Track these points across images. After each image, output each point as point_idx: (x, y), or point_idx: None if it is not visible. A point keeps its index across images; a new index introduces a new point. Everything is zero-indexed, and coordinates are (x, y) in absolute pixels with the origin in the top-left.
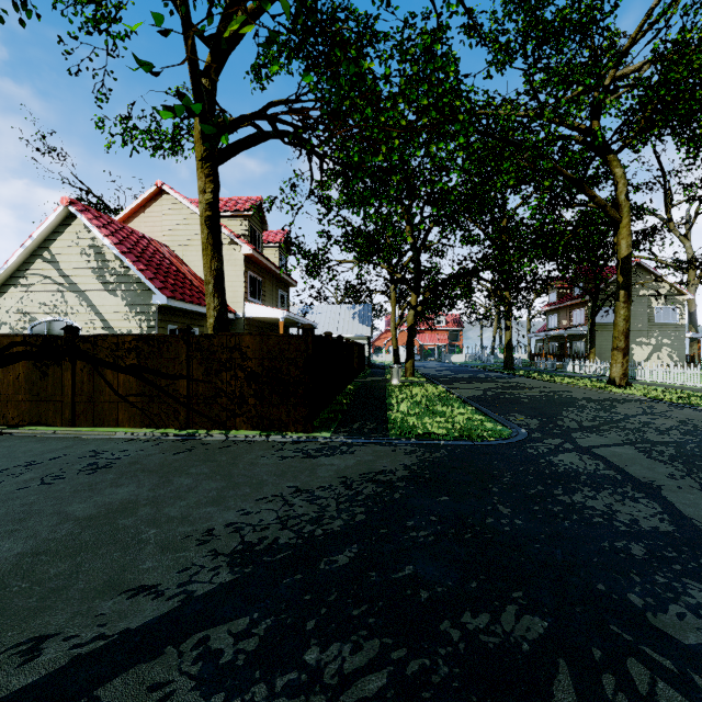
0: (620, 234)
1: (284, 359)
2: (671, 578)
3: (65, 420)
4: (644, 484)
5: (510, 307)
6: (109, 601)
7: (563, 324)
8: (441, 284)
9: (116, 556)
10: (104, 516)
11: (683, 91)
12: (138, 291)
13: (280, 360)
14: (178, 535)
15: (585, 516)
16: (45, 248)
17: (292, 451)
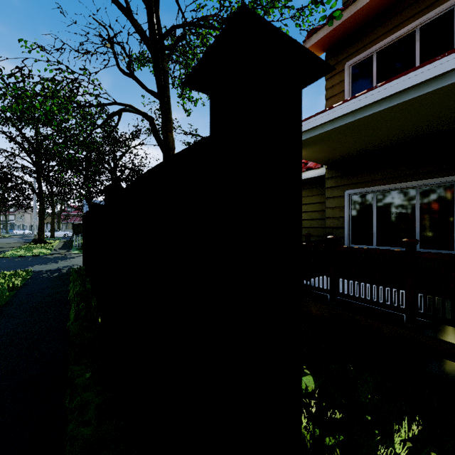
0: None
1: None
2: None
3: None
4: None
5: None
6: None
7: None
8: None
9: None
10: None
11: None
12: None
13: None
14: None
15: None
16: None
17: None
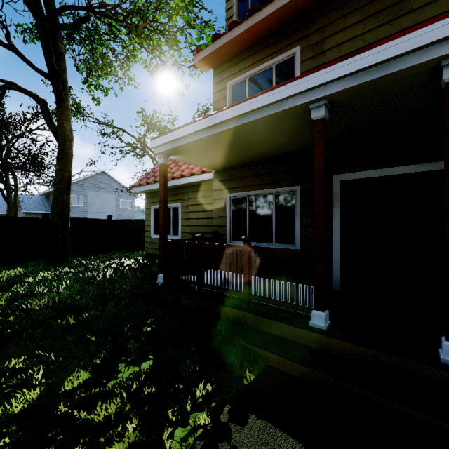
0: None
1: None
2: None
3: None
4: None
5: None
6: None
7: None
8: None
9: None
10: None
11: None
12: None
13: None
14: None
15: None
16: None
17: None
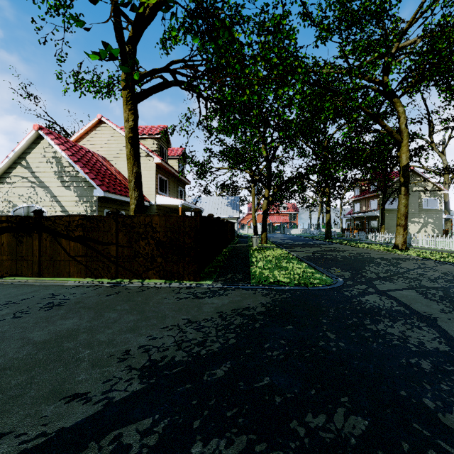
0: (401, 150)
1: (181, 232)
2: (452, 386)
3: (34, 273)
4: (425, 316)
5: (329, 198)
6: (51, 406)
7: (363, 209)
8: (284, 183)
9: (60, 371)
10: (54, 340)
11: (444, 56)
12: (85, 187)
13: (178, 232)
14: (104, 355)
15: (387, 339)
16: (23, 158)
17: (186, 294)
